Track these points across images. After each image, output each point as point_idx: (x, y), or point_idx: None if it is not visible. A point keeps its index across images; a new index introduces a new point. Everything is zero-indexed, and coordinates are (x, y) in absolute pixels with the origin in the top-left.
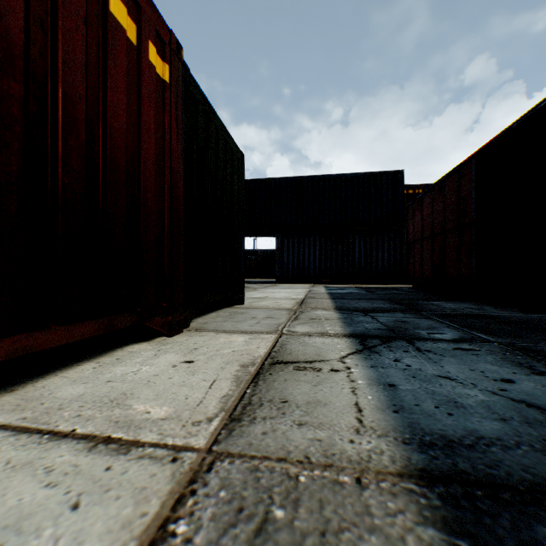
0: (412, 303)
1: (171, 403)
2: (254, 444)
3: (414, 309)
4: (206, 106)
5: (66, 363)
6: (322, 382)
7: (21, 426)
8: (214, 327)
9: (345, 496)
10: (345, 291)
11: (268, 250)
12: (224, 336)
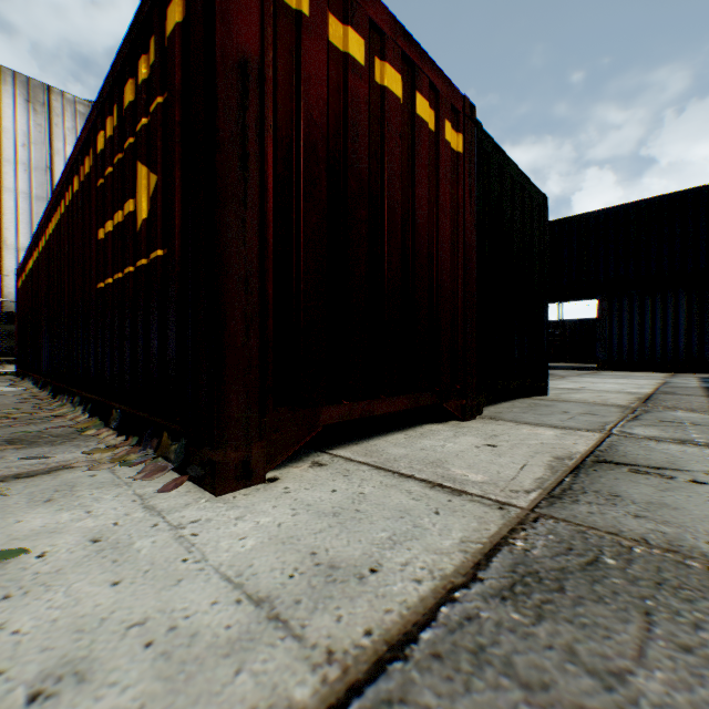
0: None
1: (484, 474)
2: (578, 517)
3: None
4: (498, 157)
5: (380, 431)
6: (671, 489)
7: (376, 465)
8: (511, 417)
9: (688, 572)
10: None
11: (582, 320)
12: (527, 428)
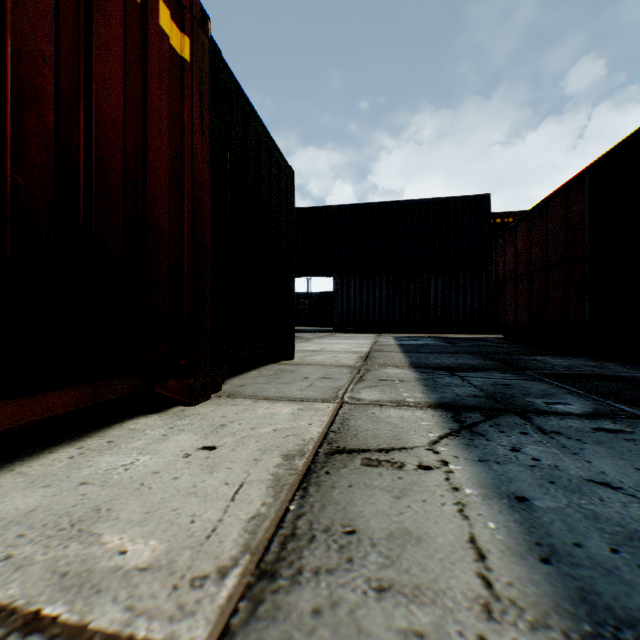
0: (508, 358)
1: (164, 532)
2: None
3: (513, 366)
4: (243, 103)
5: (35, 447)
6: (407, 490)
7: None
8: (253, 391)
9: None
10: (420, 342)
11: (324, 293)
12: (265, 405)
